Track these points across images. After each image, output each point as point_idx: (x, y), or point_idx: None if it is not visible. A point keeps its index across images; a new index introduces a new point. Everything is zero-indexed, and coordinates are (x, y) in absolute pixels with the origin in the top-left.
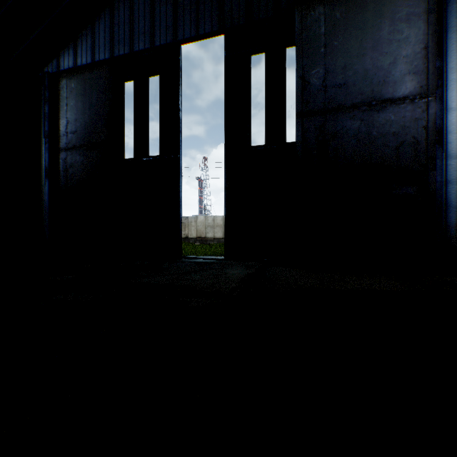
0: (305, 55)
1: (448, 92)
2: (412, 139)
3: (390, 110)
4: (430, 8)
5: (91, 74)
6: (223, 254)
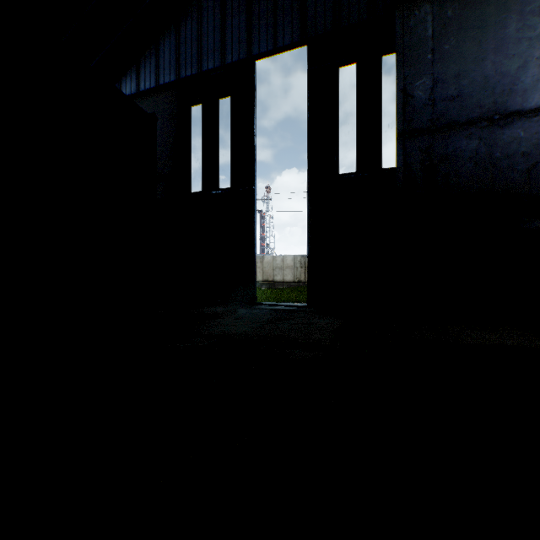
0: (408, 63)
1: None
2: None
3: (518, 125)
4: None
5: (154, 99)
6: (298, 300)
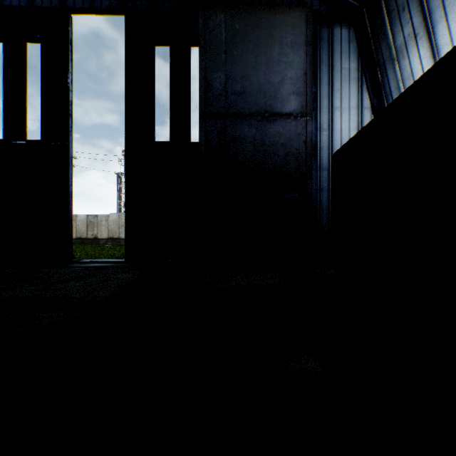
0: (208, 57)
1: (322, 115)
2: (296, 151)
3: (279, 123)
4: (308, 41)
5: None
6: None
